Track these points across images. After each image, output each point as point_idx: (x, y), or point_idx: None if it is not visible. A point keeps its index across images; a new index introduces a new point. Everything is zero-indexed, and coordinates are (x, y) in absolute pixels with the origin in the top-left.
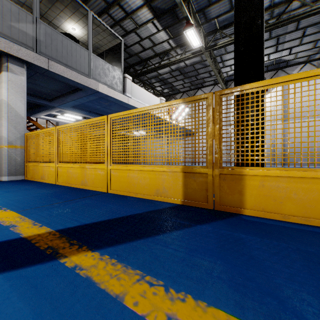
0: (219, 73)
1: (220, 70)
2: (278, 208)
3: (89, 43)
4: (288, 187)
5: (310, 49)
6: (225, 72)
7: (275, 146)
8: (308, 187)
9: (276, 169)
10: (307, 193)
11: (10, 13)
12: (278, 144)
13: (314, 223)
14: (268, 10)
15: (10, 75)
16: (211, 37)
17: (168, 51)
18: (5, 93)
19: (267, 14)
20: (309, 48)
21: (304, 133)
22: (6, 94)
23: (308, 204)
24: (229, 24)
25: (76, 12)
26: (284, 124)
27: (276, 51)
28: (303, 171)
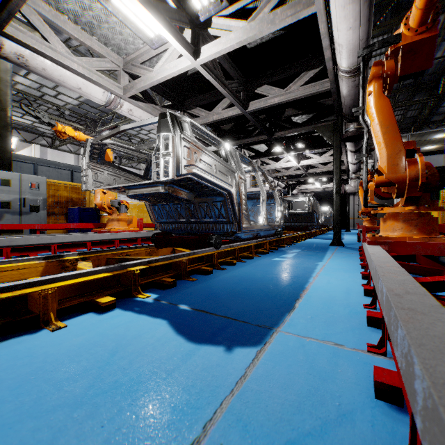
0: None
1: None
2: None
3: (444, 148)
4: None
5: None
6: None
7: None
8: None
9: None
10: None
11: None
12: None
13: None
14: None
15: None
16: None
17: None
18: None
19: None
20: None
21: None
22: None
23: None
24: None
25: (436, 132)
26: None
27: None
28: None
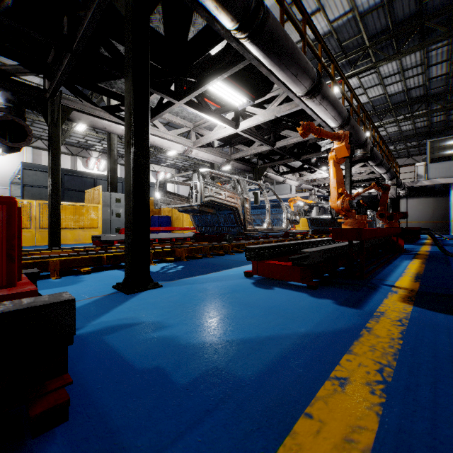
0: None
1: None
2: None
3: None
4: None
5: None
6: None
7: None
8: None
9: None
10: None
11: (451, 166)
12: None
13: None
14: None
15: (452, 191)
16: None
17: None
18: (450, 199)
19: None
20: None
21: None
22: (450, 199)
23: None
24: None
25: None
26: None
27: None
28: None
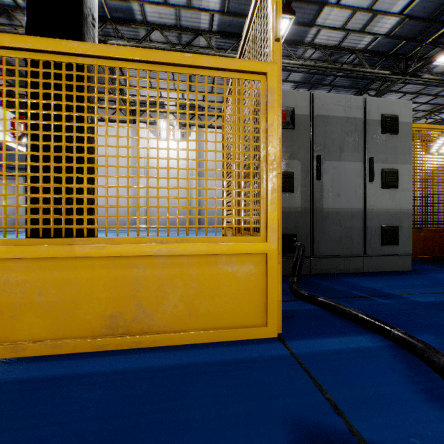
0: (121, 92)
1: (122, 89)
2: (8, 330)
3: None
4: (29, 280)
5: (221, 103)
6: (131, 95)
7: (192, 205)
8: (63, 276)
9: (4, 243)
10: (62, 288)
11: None
12: (194, 203)
13: (70, 349)
14: (175, 30)
15: None
16: (99, 26)
17: (9, 9)
18: None
19: (174, 35)
20: (220, 100)
21: (218, 192)
22: None
23: (64, 310)
24: (125, 21)
25: None
26: (200, 180)
27: (190, 90)
28: (51, 246)
